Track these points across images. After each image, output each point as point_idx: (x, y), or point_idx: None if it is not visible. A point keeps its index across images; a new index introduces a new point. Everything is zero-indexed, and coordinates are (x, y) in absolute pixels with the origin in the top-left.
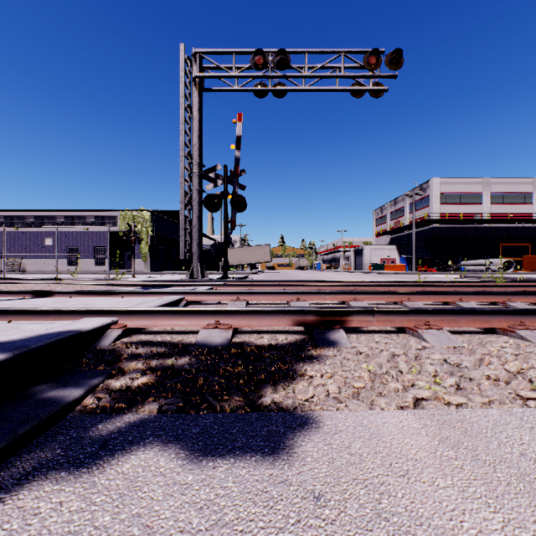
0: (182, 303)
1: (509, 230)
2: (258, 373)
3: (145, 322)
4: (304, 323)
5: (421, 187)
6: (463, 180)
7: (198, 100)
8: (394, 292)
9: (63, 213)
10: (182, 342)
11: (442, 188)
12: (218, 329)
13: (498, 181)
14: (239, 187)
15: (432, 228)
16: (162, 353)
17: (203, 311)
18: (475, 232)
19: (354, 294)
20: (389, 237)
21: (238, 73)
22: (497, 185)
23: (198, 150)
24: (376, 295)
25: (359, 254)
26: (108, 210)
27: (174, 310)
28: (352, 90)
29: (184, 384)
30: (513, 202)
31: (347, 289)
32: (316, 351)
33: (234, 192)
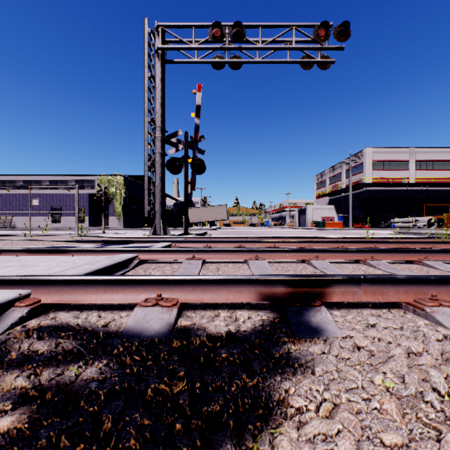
0: (134, 262)
1: (432, 193)
2: (208, 405)
3: (65, 296)
4: (272, 296)
5: (356, 155)
6: (392, 149)
7: (160, 71)
8: (357, 250)
9: (48, 177)
10: (107, 327)
11: (374, 157)
12: (158, 307)
13: (422, 150)
14: (198, 151)
15: (366, 190)
16: (67, 351)
17: (142, 280)
18: (402, 194)
19: (315, 252)
20: (328, 198)
21: (197, 45)
22: (422, 154)
23: (161, 116)
24: (337, 253)
25: (303, 213)
26: (87, 175)
27: (104, 279)
28: (302, 61)
29: (71, 441)
30: (435, 168)
31: (302, 245)
32: (297, 347)
33: (194, 156)
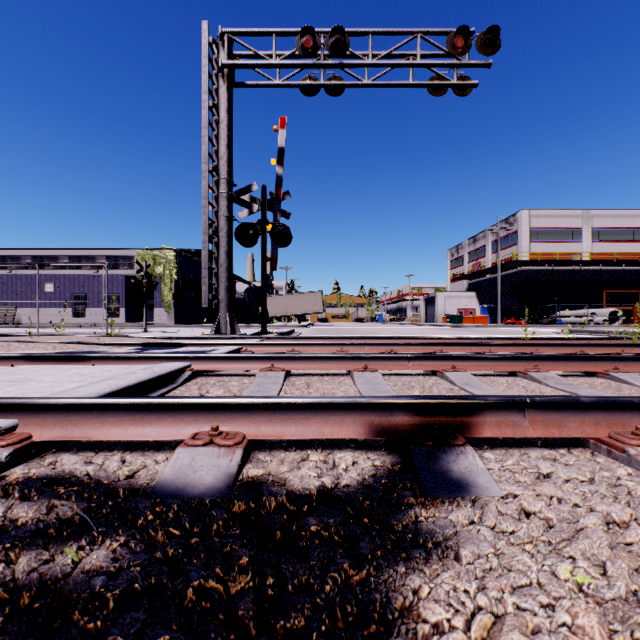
0: (185, 375)
1: (615, 274)
2: (286, 619)
3: (70, 429)
4: (389, 430)
5: (507, 221)
6: (558, 212)
7: (226, 98)
8: (513, 357)
9: (67, 252)
10: (131, 480)
11: (533, 223)
12: (213, 447)
13: (601, 213)
14: (281, 214)
15: (521, 271)
16: (63, 522)
17: (189, 405)
18: (573, 276)
19: (451, 360)
20: (467, 282)
21: (279, 60)
22: (600, 219)
23: (227, 163)
24: (484, 361)
25: (431, 303)
26: (123, 249)
27: (130, 404)
28: (430, 84)
29: None
30: (620, 239)
31: (431, 349)
32: (430, 514)
33: (275, 220)
